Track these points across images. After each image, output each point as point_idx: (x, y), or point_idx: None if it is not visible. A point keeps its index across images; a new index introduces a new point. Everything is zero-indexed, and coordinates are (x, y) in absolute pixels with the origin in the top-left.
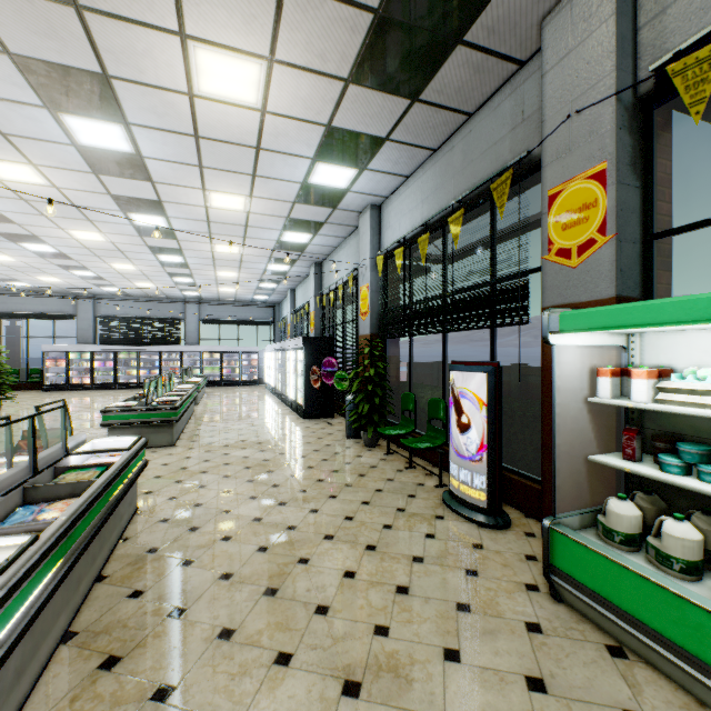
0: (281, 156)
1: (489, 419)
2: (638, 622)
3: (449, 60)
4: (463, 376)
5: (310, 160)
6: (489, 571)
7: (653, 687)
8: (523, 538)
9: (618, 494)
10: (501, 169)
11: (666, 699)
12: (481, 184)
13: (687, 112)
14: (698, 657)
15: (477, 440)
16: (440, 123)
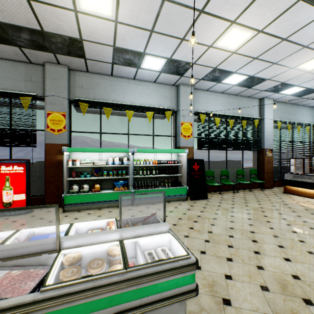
0: None
1: (27, 178)
2: (84, 202)
3: (10, 46)
4: (13, 164)
5: None
6: (45, 216)
7: (87, 211)
8: (41, 210)
9: (74, 184)
10: (23, 92)
11: (89, 211)
12: (10, 92)
13: (73, 105)
14: (93, 201)
15: (21, 186)
16: None
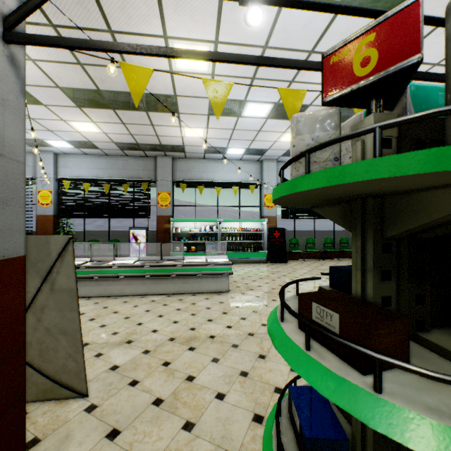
0: (54, 134)
1: (147, 240)
2: None
3: (138, 151)
4: (139, 230)
5: (63, 139)
6: None
7: None
8: None
9: (177, 246)
10: (143, 179)
11: None
12: (135, 179)
13: (174, 184)
14: None
15: (143, 246)
16: (119, 154)
